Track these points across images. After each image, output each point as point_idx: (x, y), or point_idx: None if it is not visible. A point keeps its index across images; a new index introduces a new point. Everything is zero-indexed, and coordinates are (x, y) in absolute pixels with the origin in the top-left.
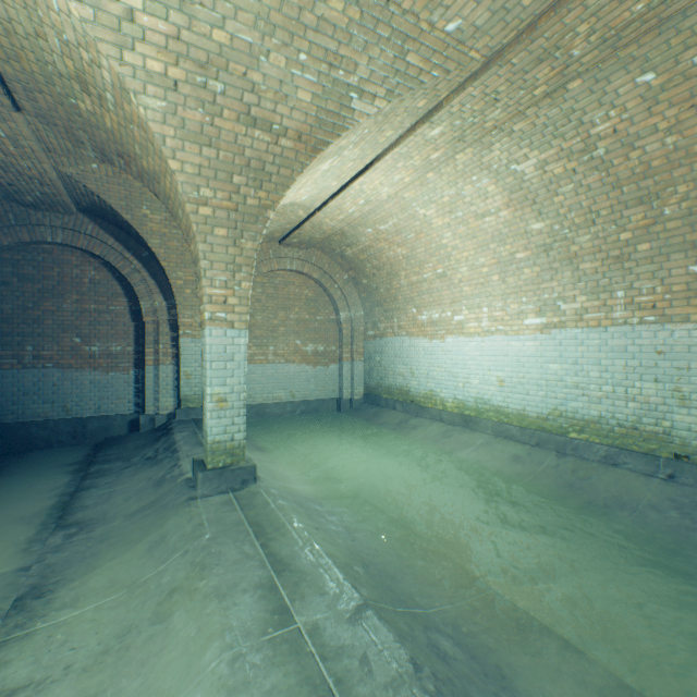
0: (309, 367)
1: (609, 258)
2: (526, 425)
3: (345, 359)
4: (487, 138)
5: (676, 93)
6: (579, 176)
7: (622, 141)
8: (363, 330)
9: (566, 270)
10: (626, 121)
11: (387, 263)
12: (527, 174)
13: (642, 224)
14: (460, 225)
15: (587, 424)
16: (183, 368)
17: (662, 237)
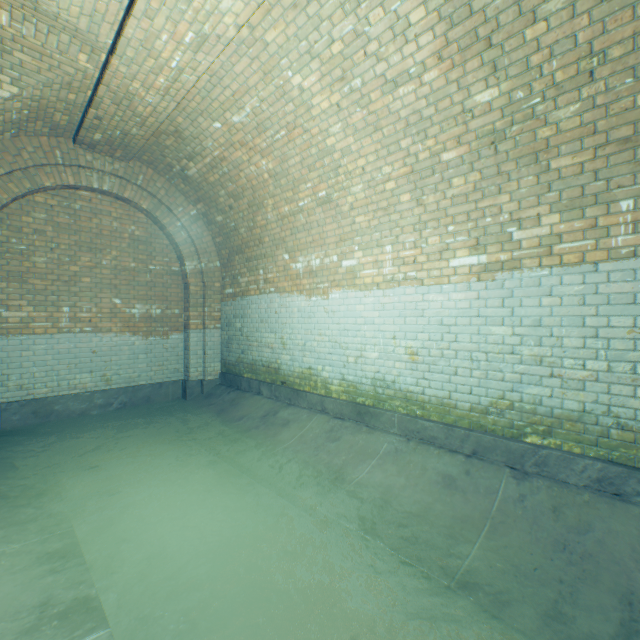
0: (137, 338)
1: (610, 143)
2: (453, 420)
3: (194, 327)
4: None
5: None
6: None
7: None
8: (219, 287)
9: (527, 173)
10: None
11: (247, 186)
12: None
13: None
14: (356, 108)
15: (559, 422)
16: None
17: None
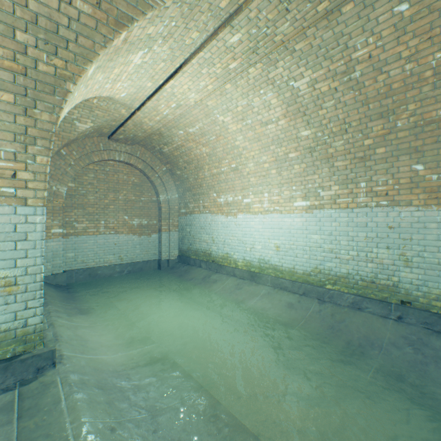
0: (135, 236)
1: (356, 158)
2: (295, 279)
3: (164, 230)
4: (274, 55)
5: (421, 24)
6: (339, 94)
7: (374, 65)
8: (177, 209)
9: (325, 167)
10: (380, 48)
11: (195, 158)
12: (301, 90)
13: (380, 133)
14: (249, 131)
15: (339, 278)
16: None
17: (394, 144)
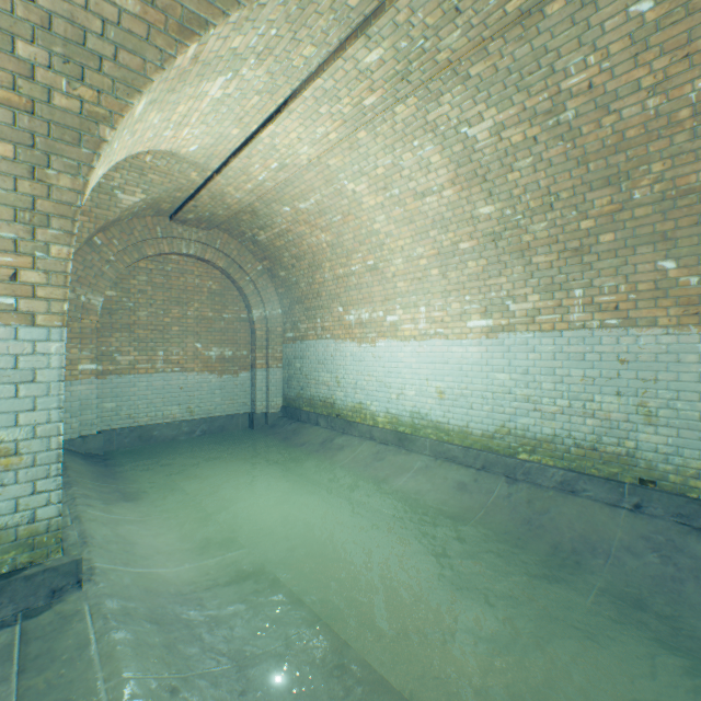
0: (214, 376)
1: (567, 250)
2: (470, 444)
3: (260, 366)
4: (436, 84)
5: (673, 34)
6: (541, 147)
7: (597, 100)
8: (281, 331)
9: (517, 264)
10: (606, 72)
11: (308, 251)
12: (480, 141)
13: (607, 210)
14: (395, 207)
15: (540, 443)
16: None
17: (629, 227)
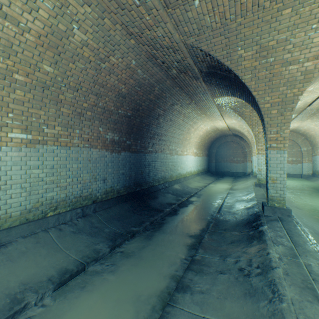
0: (289, 164)
1: None
2: None
3: (303, 162)
4: (310, 118)
5: None
6: None
7: None
8: (311, 153)
9: None
10: None
11: (311, 135)
12: None
13: None
14: None
15: None
16: (252, 163)
17: None
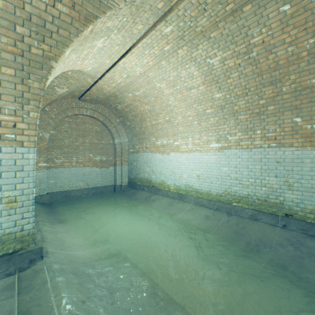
0: (98, 169)
1: (253, 113)
2: (211, 198)
3: (118, 164)
4: (196, 41)
5: (298, 19)
6: (242, 68)
7: (266, 48)
8: (127, 149)
9: (232, 119)
10: (270, 36)
11: (140, 113)
12: (215, 65)
13: (271, 96)
14: (178, 94)
15: (242, 198)
16: None
17: (281, 103)
